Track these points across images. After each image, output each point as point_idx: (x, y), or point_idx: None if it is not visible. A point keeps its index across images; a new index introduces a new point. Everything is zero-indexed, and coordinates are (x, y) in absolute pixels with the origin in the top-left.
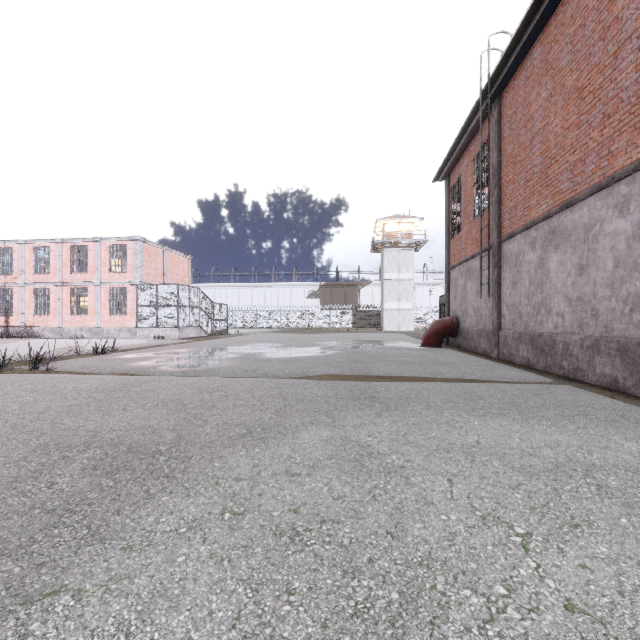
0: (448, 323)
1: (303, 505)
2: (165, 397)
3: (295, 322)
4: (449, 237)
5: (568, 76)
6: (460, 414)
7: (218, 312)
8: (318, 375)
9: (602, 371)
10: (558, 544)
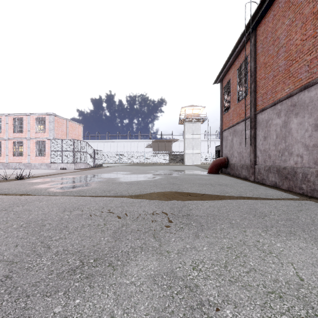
0: (222, 160)
1: None
2: (33, 217)
3: (139, 160)
4: (222, 114)
5: (306, 7)
6: (260, 233)
7: (97, 154)
8: (150, 194)
9: None
10: None
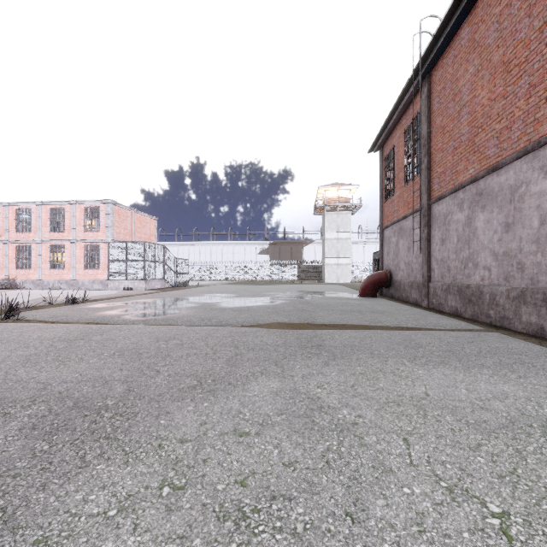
0: (382, 276)
1: (251, 475)
2: (123, 346)
3: (248, 275)
4: (383, 201)
5: (494, 52)
6: (403, 363)
7: (181, 266)
8: (268, 323)
9: (528, 320)
10: (543, 529)
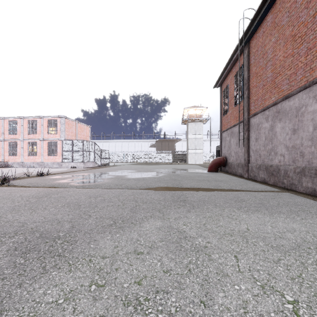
0: (221, 160)
1: (144, 278)
2: (69, 201)
3: (143, 159)
4: (221, 116)
5: (287, 29)
6: (234, 210)
7: (104, 154)
8: (155, 187)
9: (306, 185)
10: None
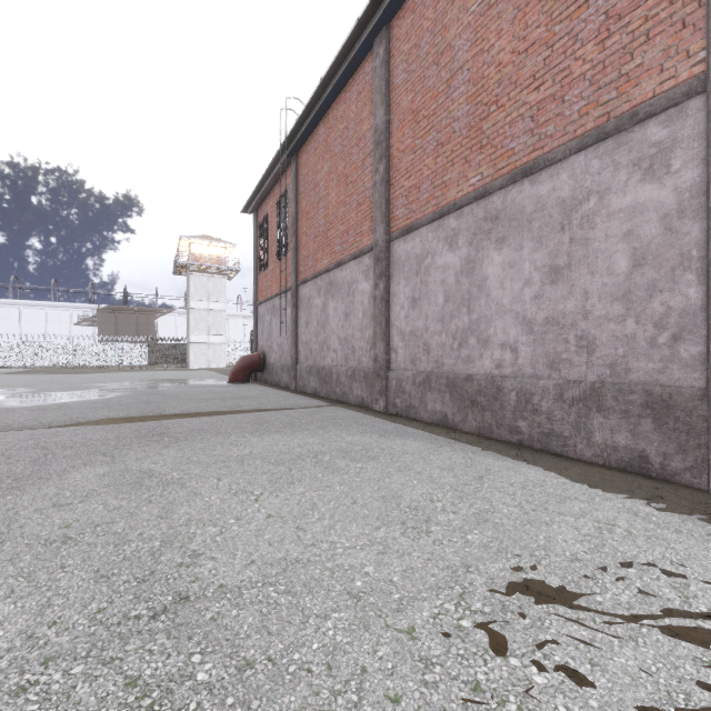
0: (256, 358)
1: (76, 522)
2: None
3: (55, 358)
4: (258, 272)
5: (340, 162)
6: (245, 436)
7: None
8: (94, 420)
9: (357, 393)
10: (277, 494)
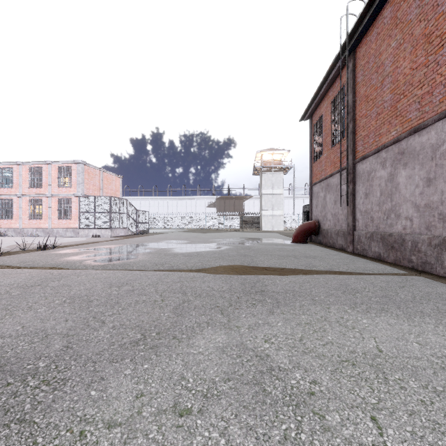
0: (312, 225)
1: None
2: (76, 292)
3: (198, 224)
4: (312, 161)
5: (416, 26)
6: (346, 310)
7: (141, 217)
8: (214, 268)
9: None
10: None
